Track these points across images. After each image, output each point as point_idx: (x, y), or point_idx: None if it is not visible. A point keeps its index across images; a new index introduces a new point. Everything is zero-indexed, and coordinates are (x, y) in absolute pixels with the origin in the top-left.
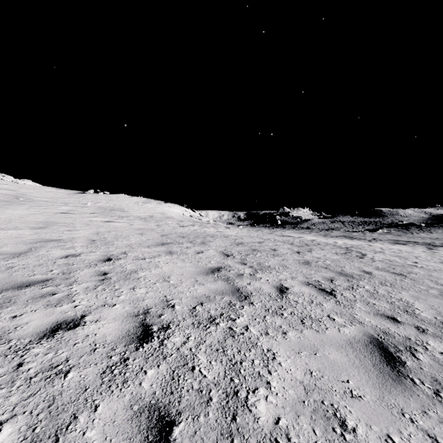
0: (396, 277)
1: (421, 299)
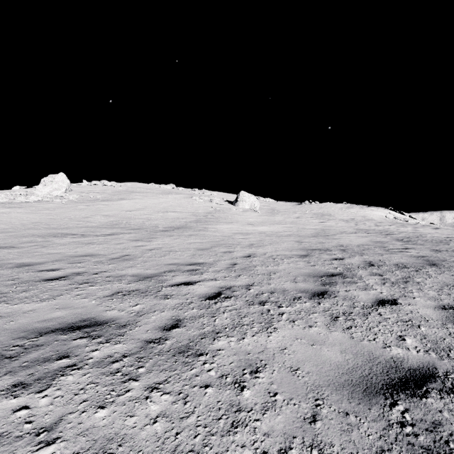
0: None
1: None
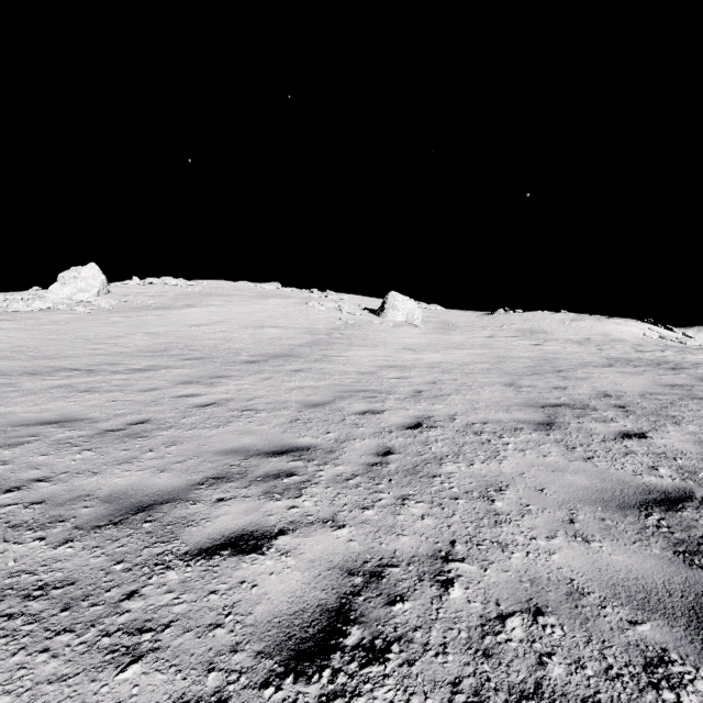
0: None
1: None
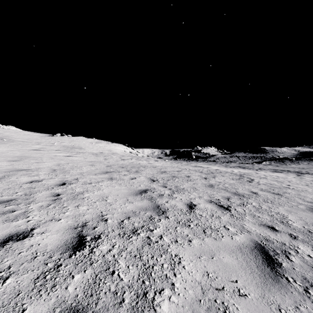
0: (275, 196)
1: (293, 212)
